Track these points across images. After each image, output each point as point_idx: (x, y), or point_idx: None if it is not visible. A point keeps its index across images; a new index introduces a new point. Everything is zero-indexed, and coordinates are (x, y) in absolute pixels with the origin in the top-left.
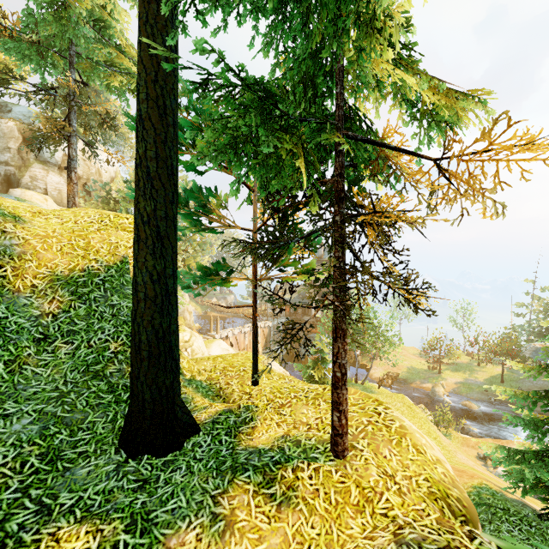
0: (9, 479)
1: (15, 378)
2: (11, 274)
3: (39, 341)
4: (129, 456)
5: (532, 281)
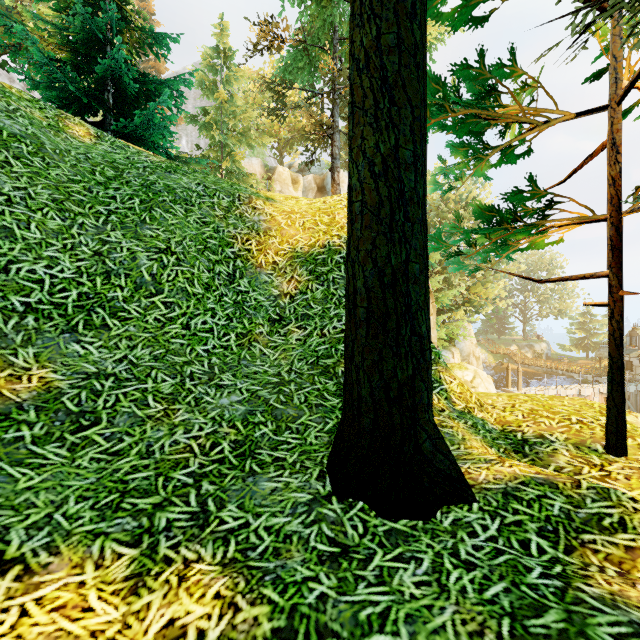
0: (192, 457)
1: (242, 353)
2: (255, 248)
3: (273, 322)
4: (334, 492)
5: None
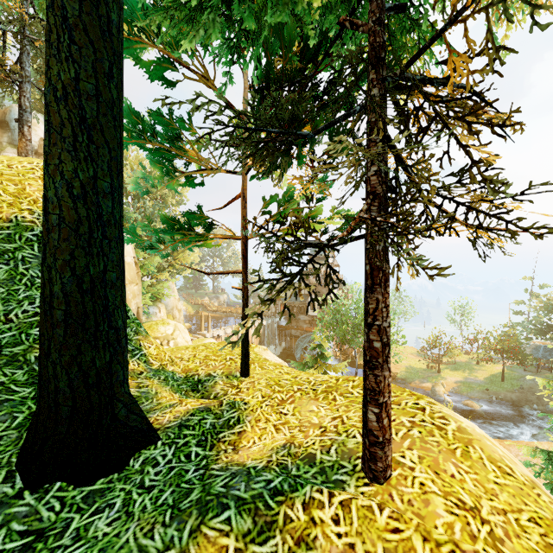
0: None
1: None
2: None
3: None
4: (27, 486)
5: (530, 278)
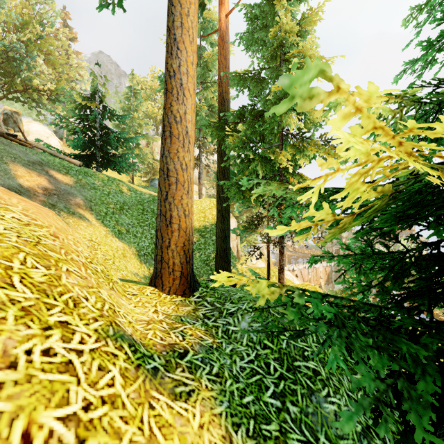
0: None
1: None
2: None
3: None
4: None
5: None
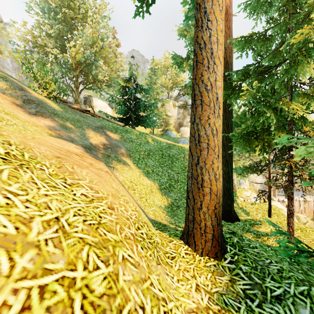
0: None
1: None
2: None
3: None
4: None
5: None
